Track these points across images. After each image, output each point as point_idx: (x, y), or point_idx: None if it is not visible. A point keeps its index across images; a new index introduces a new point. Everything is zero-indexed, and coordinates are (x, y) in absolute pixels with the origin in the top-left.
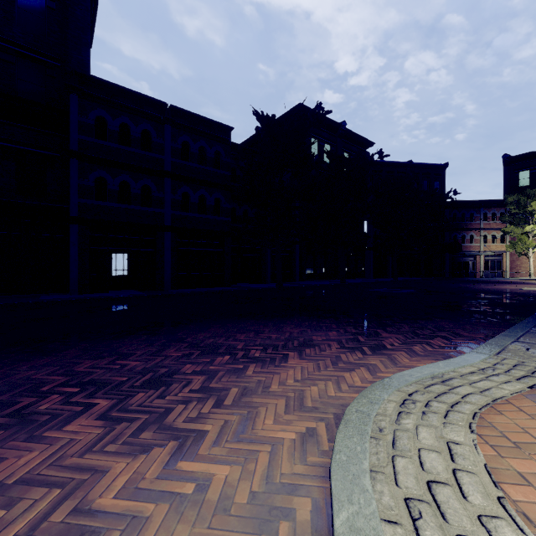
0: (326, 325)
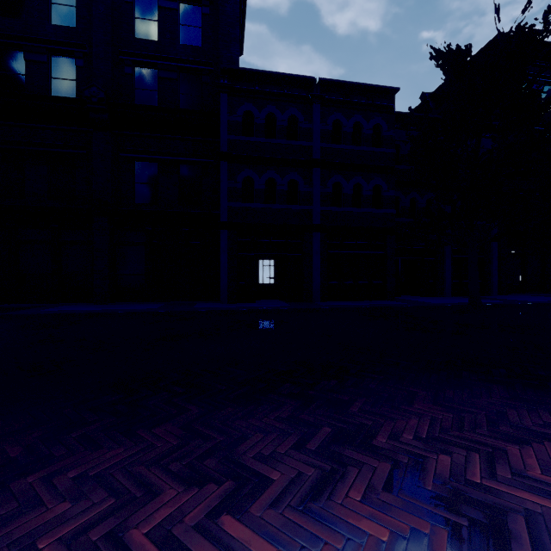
0: None
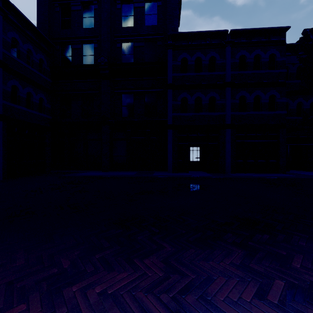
0: None
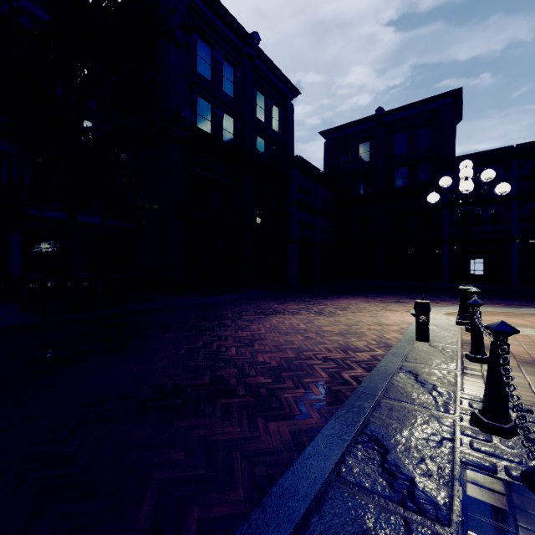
0: None
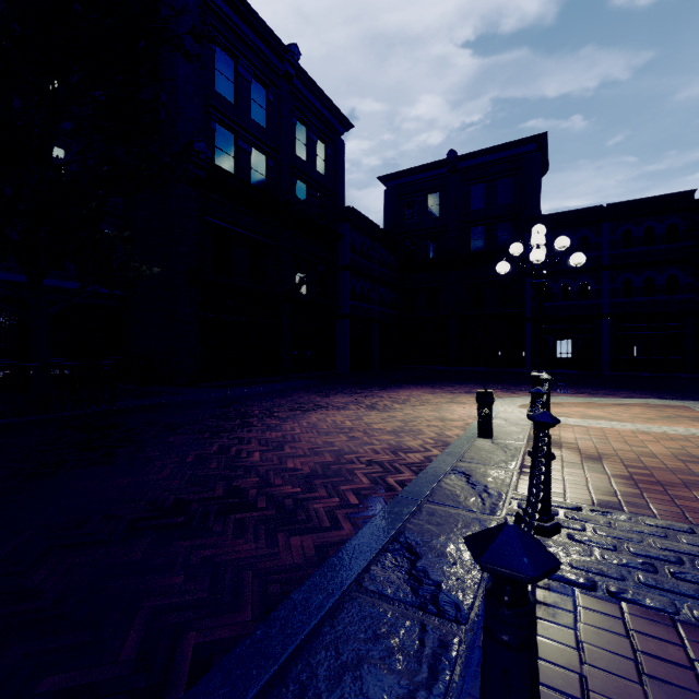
0: (660, 395)
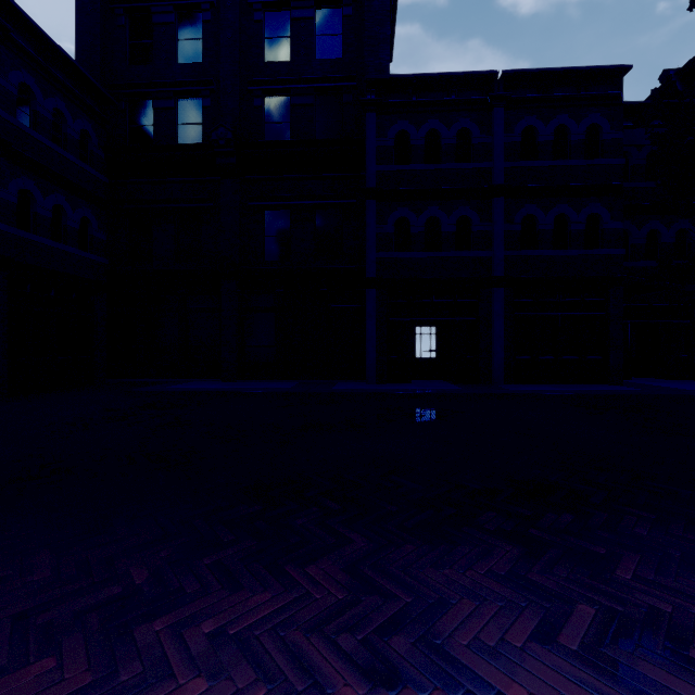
0: None
